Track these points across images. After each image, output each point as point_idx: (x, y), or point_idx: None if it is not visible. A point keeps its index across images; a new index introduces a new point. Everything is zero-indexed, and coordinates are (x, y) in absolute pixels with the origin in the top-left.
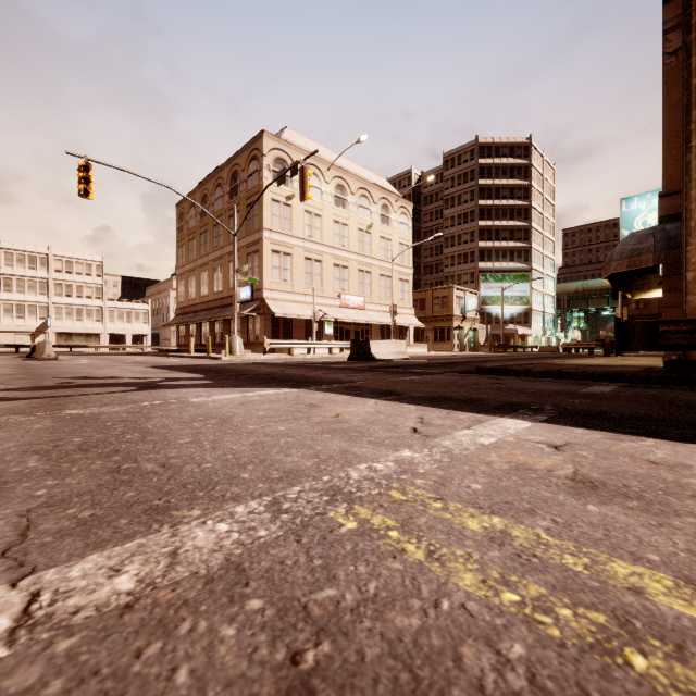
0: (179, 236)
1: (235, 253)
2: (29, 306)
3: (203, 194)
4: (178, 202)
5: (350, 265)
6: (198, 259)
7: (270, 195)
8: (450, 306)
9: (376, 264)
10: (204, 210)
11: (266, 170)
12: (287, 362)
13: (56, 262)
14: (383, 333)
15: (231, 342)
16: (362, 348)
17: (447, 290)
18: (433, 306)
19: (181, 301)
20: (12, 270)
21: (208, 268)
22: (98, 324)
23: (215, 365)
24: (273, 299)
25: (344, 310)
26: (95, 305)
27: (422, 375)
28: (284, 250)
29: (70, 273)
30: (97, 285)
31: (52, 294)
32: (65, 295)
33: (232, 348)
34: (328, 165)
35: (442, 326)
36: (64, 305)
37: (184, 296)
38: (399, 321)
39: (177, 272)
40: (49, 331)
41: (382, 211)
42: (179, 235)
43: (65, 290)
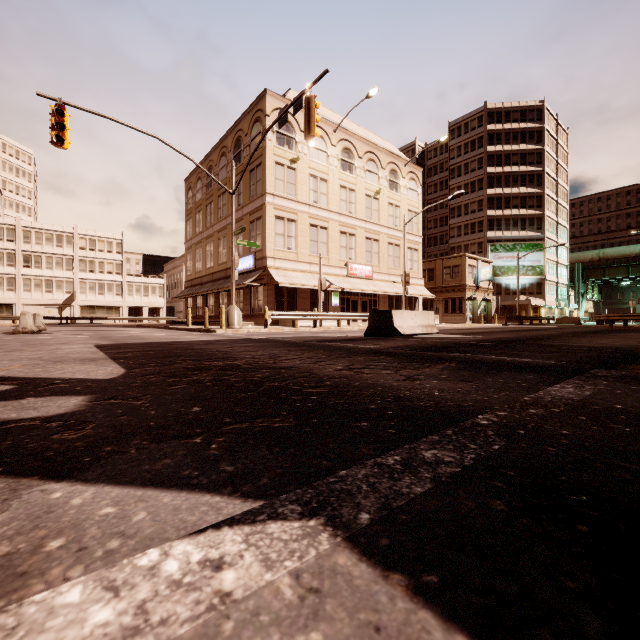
0: (188, 210)
1: (233, 214)
2: (57, 281)
3: (209, 165)
4: (187, 177)
5: (357, 233)
6: (204, 231)
7: (273, 157)
8: (463, 275)
9: (384, 232)
10: (199, 165)
11: (270, 131)
12: (289, 338)
13: (80, 240)
14: (391, 304)
15: (228, 313)
16: (383, 320)
17: (459, 259)
18: (443, 276)
19: (189, 274)
20: (42, 248)
21: (213, 239)
22: (118, 298)
23: (190, 344)
24: (276, 268)
25: (351, 280)
26: (115, 279)
27: (567, 378)
28: (288, 216)
29: (93, 250)
30: (117, 261)
31: (77, 270)
32: (89, 270)
33: (229, 320)
34: (335, 127)
35: (453, 297)
36: (88, 280)
37: (191, 269)
38: (409, 291)
39: (186, 245)
40: (74, 304)
41: (390, 176)
42: (188, 209)
43: (89, 266)
